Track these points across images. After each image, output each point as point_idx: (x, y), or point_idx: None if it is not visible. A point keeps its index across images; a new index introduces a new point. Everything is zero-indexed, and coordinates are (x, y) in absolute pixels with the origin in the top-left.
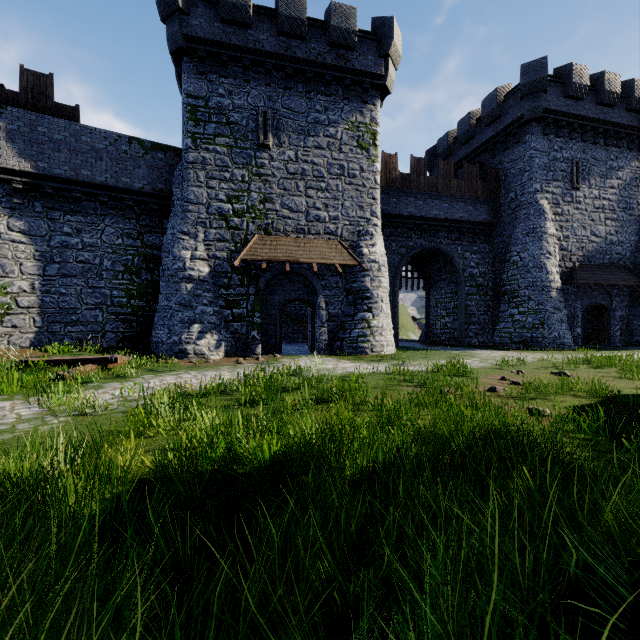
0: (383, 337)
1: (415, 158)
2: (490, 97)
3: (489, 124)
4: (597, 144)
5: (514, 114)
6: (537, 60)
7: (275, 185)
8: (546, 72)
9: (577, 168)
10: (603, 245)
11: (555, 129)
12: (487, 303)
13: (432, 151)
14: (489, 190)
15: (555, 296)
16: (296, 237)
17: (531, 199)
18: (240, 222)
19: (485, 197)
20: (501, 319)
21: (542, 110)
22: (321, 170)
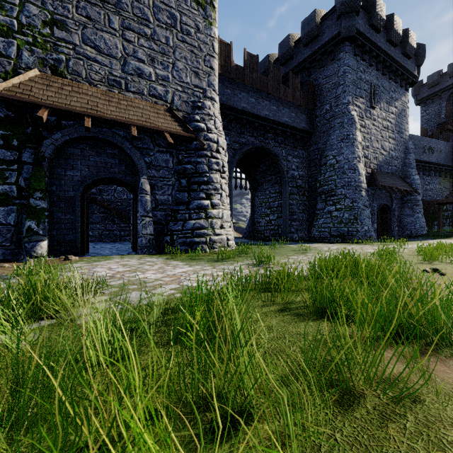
0: (223, 230)
1: (248, 53)
2: (309, 18)
3: (307, 44)
4: (384, 76)
5: (331, 33)
6: None
7: (72, 6)
8: None
9: (374, 91)
10: (388, 158)
11: (361, 53)
12: (304, 203)
13: None
14: (308, 101)
15: (364, 195)
16: (107, 90)
17: (345, 109)
18: (3, 44)
19: (305, 107)
20: (319, 216)
21: (355, 30)
22: (145, 10)
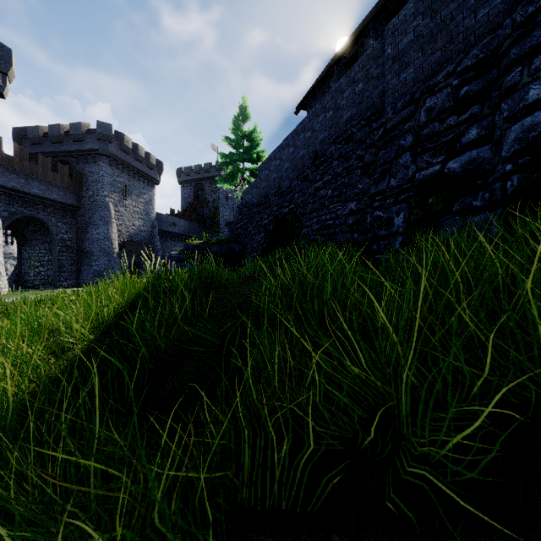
0: (2, 282)
1: (19, 146)
2: (77, 125)
3: (76, 141)
4: (135, 178)
5: (93, 145)
6: (107, 124)
7: None
8: (112, 133)
9: (126, 188)
10: (138, 231)
11: (116, 164)
12: (74, 258)
13: (20, 131)
14: (76, 185)
15: (116, 256)
16: None
17: (103, 200)
18: None
19: (73, 189)
20: (85, 269)
21: (109, 152)
22: None
